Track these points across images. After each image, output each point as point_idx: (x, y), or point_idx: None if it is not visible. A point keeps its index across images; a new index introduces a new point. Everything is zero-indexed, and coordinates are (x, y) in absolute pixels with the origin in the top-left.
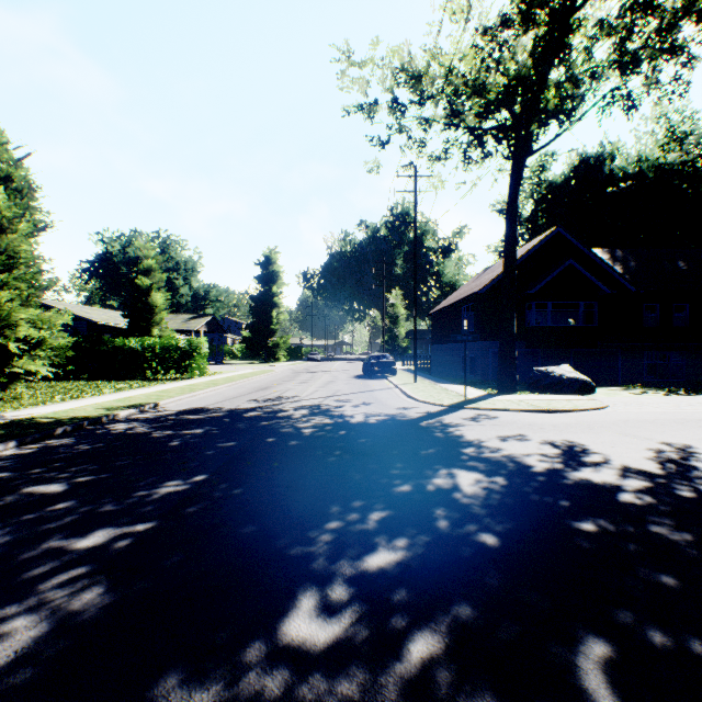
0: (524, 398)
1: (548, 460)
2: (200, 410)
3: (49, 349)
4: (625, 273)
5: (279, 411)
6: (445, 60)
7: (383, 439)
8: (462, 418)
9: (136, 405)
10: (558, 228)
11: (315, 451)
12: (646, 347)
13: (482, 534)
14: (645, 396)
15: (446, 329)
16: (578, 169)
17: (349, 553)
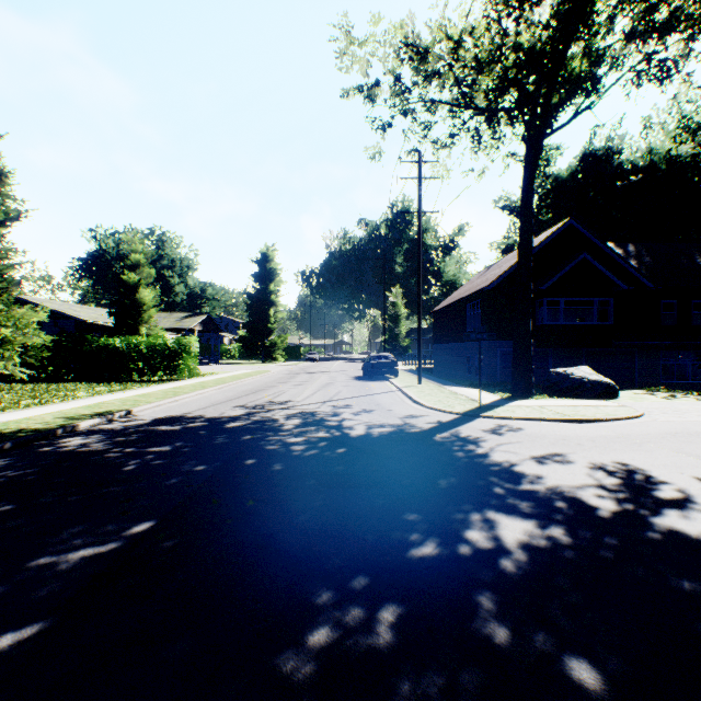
0: (545, 404)
1: (611, 495)
2: (176, 419)
3: (22, 349)
4: (640, 268)
5: (267, 421)
6: (454, 33)
7: (390, 461)
8: (481, 430)
9: (105, 413)
10: (571, 220)
11: (304, 480)
12: (664, 346)
13: (571, 663)
14: (677, 401)
15: (450, 328)
16: (585, 163)
17: None
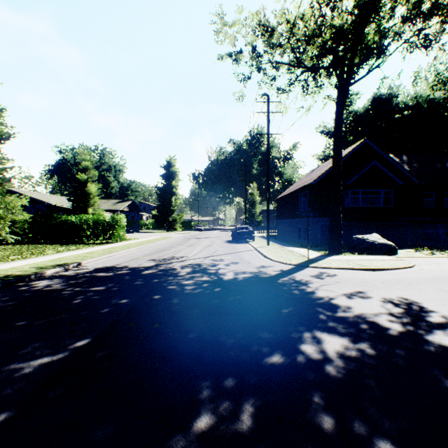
0: (350, 258)
1: (398, 320)
2: (110, 268)
3: (11, 222)
4: (411, 171)
5: (169, 269)
6: (291, 18)
7: (250, 296)
8: (309, 275)
9: (63, 264)
10: (366, 140)
11: (192, 309)
12: (426, 221)
13: (379, 444)
14: (435, 256)
15: (288, 209)
16: (374, 103)
17: None
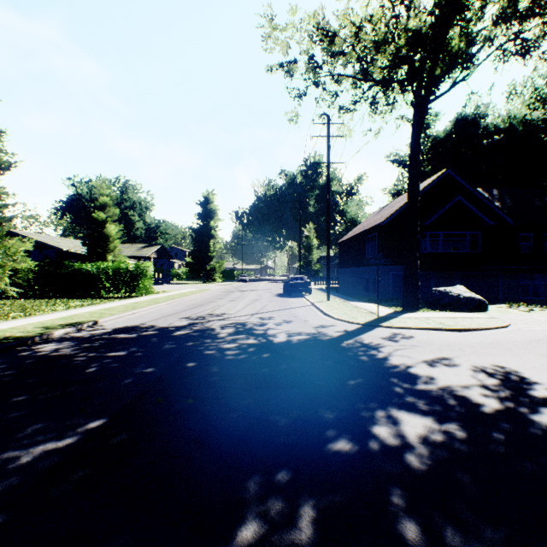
0: (430, 316)
1: (493, 394)
2: (133, 329)
3: (12, 272)
4: (503, 208)
5: (206, 330)
6: (356, 20)
7: (307, 364)
8: (380, 337)
9: (75, 323)
10: (448, 170)
11: (235, 381)
12: (521, 270)
13: None
14: (535, 313)
15: (352, 255)
16: (458, 126)
17: None
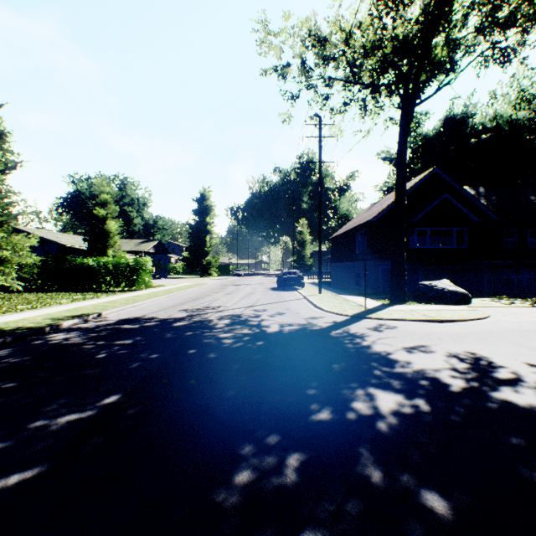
0: (415, 308)
1: (461, 376)
2: (136, 320)
3: (18, 266)
4: (488, 205)
5: (204, 321)
6: (346, 27)
7: (297, 351)
8: (366, 328)
9: (81, 315)
10: (435, 169)
11: (232, 365)
12: (506, 265)
13: (426, 495)
14: (515, 306)
15: (344, 251)
16: (447, 125)
17: (262, 535)
